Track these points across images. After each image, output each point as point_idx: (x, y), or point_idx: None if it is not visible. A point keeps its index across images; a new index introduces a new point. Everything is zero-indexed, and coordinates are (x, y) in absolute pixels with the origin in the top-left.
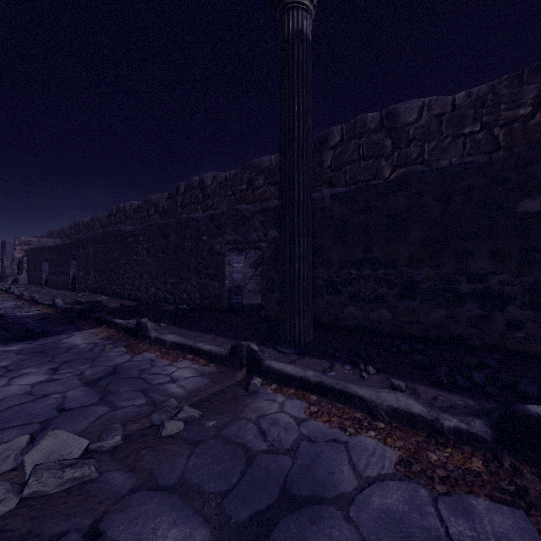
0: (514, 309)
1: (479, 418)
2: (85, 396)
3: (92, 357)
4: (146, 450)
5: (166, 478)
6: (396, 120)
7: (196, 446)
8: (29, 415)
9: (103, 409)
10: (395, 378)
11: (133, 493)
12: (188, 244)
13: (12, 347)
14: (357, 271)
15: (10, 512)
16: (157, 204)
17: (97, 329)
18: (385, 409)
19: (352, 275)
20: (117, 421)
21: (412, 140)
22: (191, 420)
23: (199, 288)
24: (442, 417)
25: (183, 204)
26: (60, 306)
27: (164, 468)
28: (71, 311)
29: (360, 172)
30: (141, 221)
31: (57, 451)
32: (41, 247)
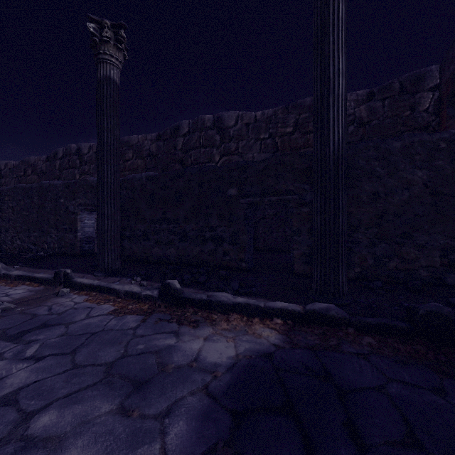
0: (226, 245)
1: (157, 289)
2: None
3: None
4: None
5: None
6: (222, 123)
7: (4, 317)
8: None
9: None
10: (149, 282)
11: None
12: (49, 205)
13: None
14: (160, 226)
15: None
16: (35, 165)
17: None
18: (123, 292)
19: (157, 228)
20: None
21: (232, 138)
22: (8, 309)
23: (57, 239)
24: (145, 291)
25: (61, 167)
26: None
27: None
28: None
29: (201, 156)
30: (18, 180)
31: None
32: None
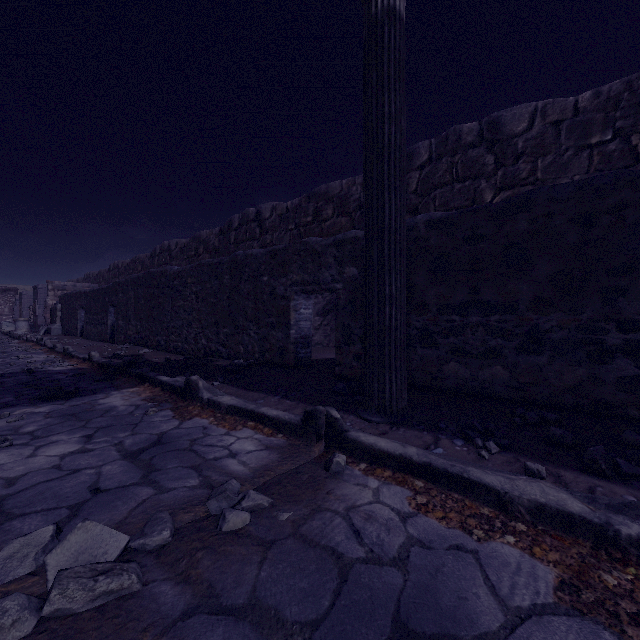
0: None
1: None
2: (125, 473)
3: (133, 422)
4: (203, 553)
5: (231, 595)
6: (499, 131)
7: (268, 549)
8: (55, 497)
9: (147, 491)
10: (527, 459)
11: (187, 617)
12: (245, 286)
13: (40, 409)
14: (462, 318)
15: (25, 639)
16: (207, 241)
17: (139, 387)
18: (526, 505)
19: (454, 322)
20: (165, 508)
21: (520, 155)
22: (259, 510)
23: (258, 340)
24: (615, 520)
25: (236, 240)
26: (96, 360)
27: (228, 580)
28: (109, 366)
29: (453, 196)
30: (188, 262)
31: (89, 551)
32: (76, 292)
